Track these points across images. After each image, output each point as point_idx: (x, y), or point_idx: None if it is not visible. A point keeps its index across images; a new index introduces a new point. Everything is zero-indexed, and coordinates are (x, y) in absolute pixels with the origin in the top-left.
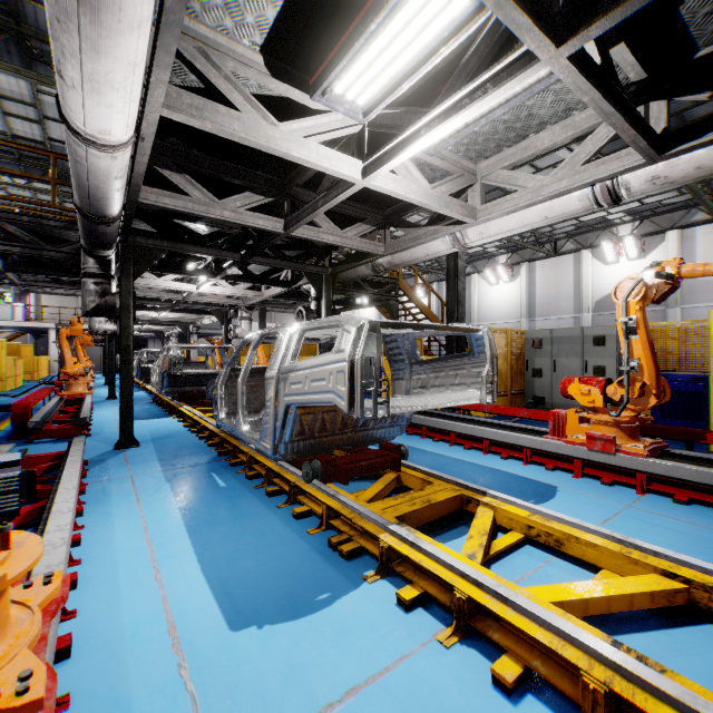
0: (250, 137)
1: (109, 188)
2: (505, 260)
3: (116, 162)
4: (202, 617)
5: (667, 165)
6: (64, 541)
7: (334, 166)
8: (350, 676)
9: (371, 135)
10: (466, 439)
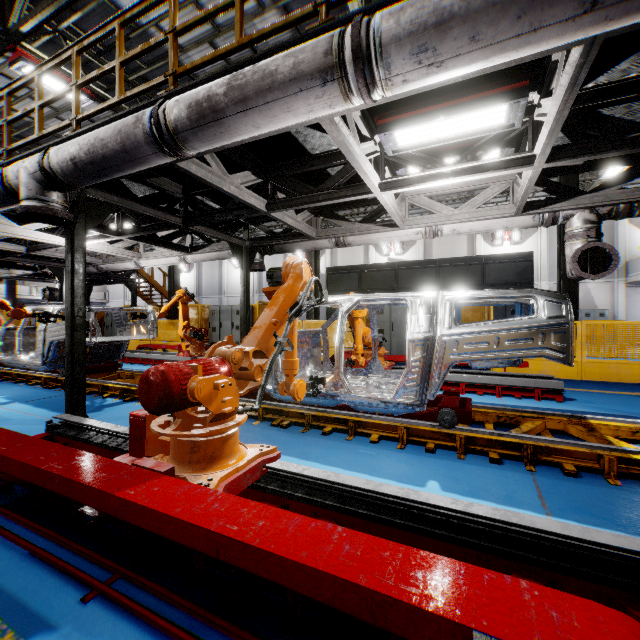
0: (5, 233)
1: None
2: None
3: None
4: None
5: (195, 256)
6: None
7: (53, 241)
8: (40, 398)
9: None
10: (146, 361)
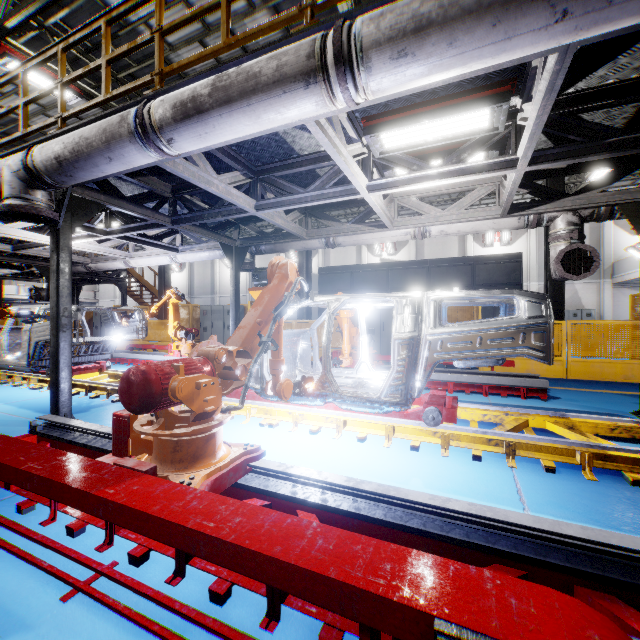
0: None
1: None
2: None
3: None
4: None
5: (185, 256)
6: None
7: (39, 239)
8: (26, 399)
9: None
10: (136, 361)
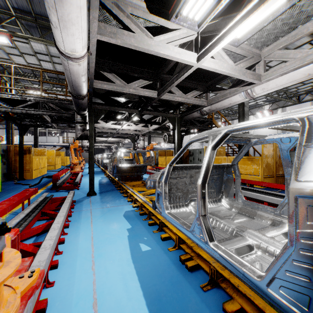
0: (139, 45)
1: (80, 81)
2: (268, 107)
3: (80, 67)
4: (110, 298)
5: None
6: (50, 246)
7: (182, 57)
8: None
9: (202, 39)
10: (252, 200)
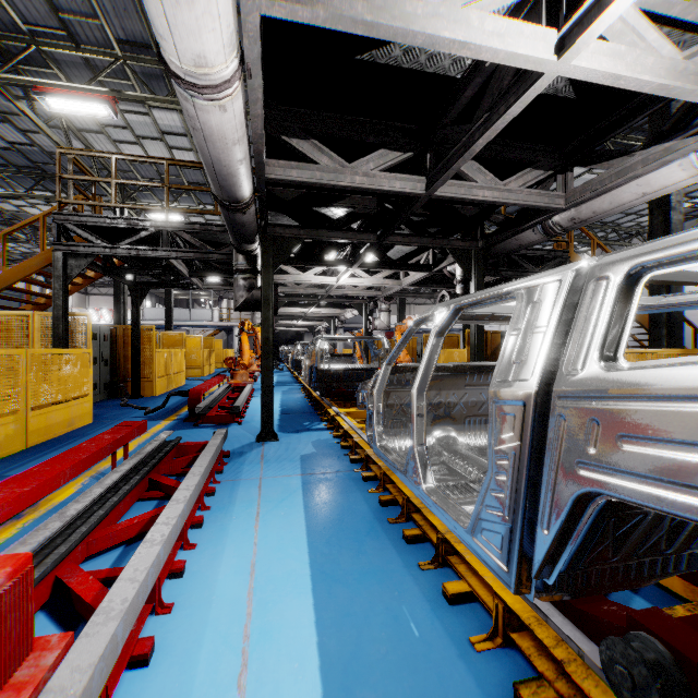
0: (378, 20)
1: (231, 160)
2: None
3: (227, 115)
4: None
5: None
6: (121, 609)
7: (508, 47)
8: None
9: None
10: None
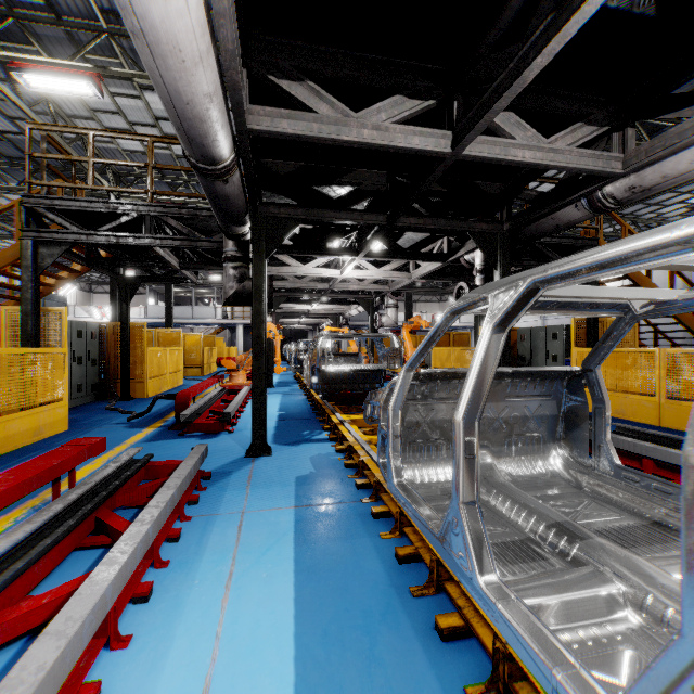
0: None
1: (194, 92)
2: None
3: (174, 3)
4: None
5: None
6: None
7: None
8: None
9: None
10: None
